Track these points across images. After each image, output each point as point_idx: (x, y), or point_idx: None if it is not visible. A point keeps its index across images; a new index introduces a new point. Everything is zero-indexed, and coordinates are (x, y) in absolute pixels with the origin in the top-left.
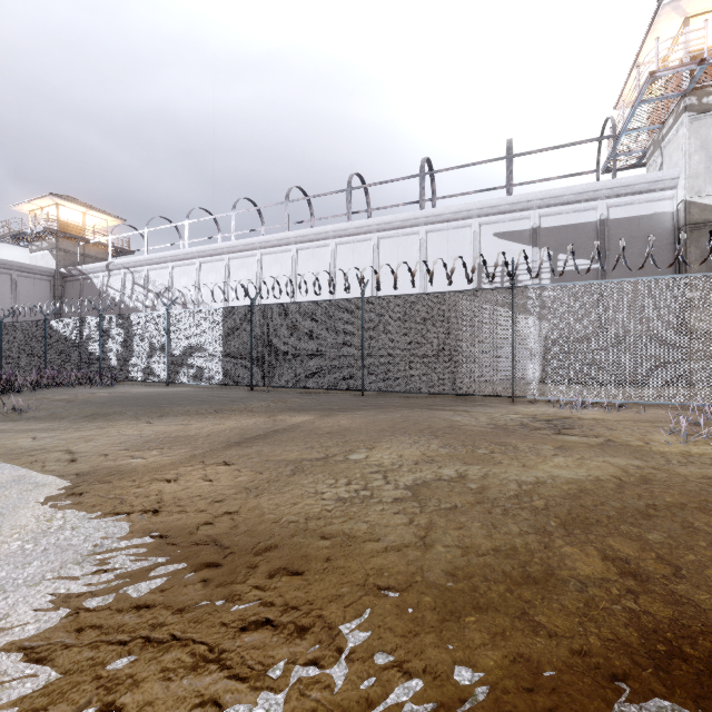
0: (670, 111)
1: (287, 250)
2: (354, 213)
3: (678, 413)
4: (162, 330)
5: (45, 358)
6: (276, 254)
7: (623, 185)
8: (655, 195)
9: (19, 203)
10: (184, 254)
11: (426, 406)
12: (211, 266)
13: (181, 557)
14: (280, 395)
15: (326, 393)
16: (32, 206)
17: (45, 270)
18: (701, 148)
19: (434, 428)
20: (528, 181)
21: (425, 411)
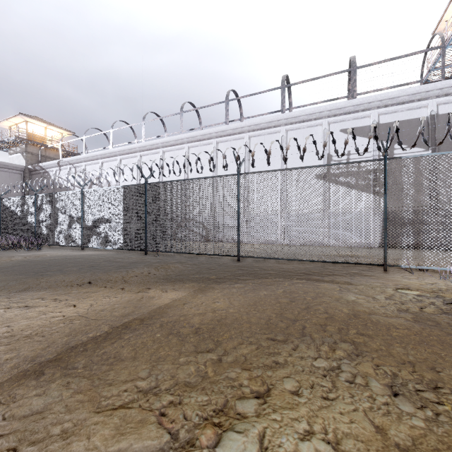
0: None
1: (182, 148)
2: (231, 121)
3: None
4: (78, 205)
5: None
6: (174, 151)
7: (451, 85)
8: None
9: (1, 120)
10: (109, 153)
11: (303, 275)
12: (128, 161)
13: None
14: (167, 260)
15: (207, 257)
16: (10, 123)
17: (17, 167)
18: None
19: (338, 321)
20: (365, 92)
21: (306, 282)
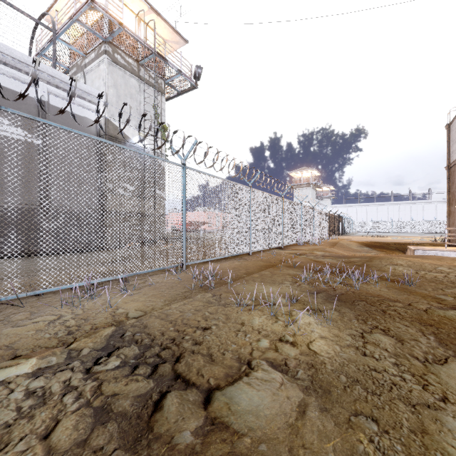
0: (93, 48)
1: None
2: None
3: (166, 277)
4: None
5: None
6: None
7: (63, 80)
8: (86, 103)
9: None
10: None
11: None
12: None
13: None
14: None
15: None
16: None
17: None
18: (114, 86)
19: None
20: None
21: None
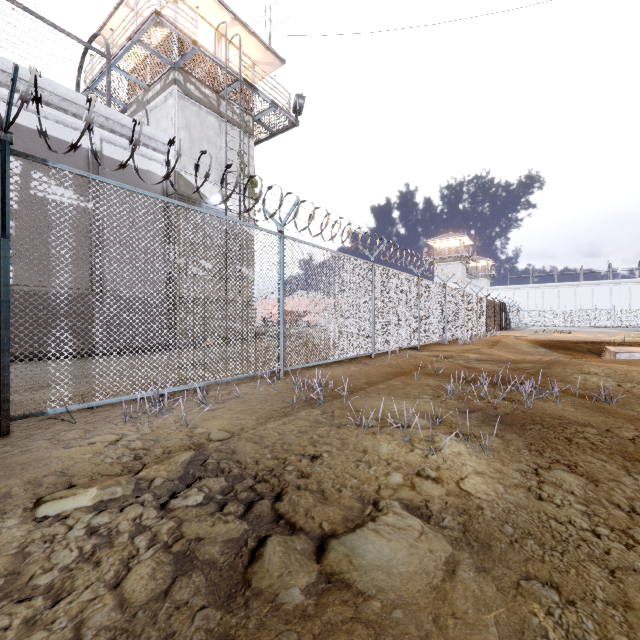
0: (158, 77)
1: None
2: None
3: (258, 387)
4: None
5: None
6: None
7: (120, 121)
8: (149, 152)
9: None
10: None
11: None
12: None
13: None
14: None
15: None
16: None
17: None
18: (186, 128)
19: None
20: None
21: None
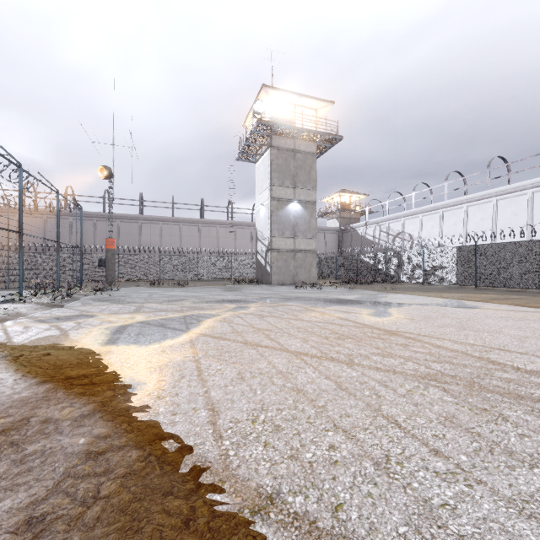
0: None
1: (488, 202)
2: None
3: None
4: (419, 258)
5: (357, 271)
6: (479, 205)
7: None
8: None
9: (324, 198)
10: (411, 212)
11: None
12: (430, 217)
13: (507, 305)
14: (497, 290)
15: (528, 291)
16: (329, 198)
17: (335, 229)
18: None
19: None
20: None
21: None
